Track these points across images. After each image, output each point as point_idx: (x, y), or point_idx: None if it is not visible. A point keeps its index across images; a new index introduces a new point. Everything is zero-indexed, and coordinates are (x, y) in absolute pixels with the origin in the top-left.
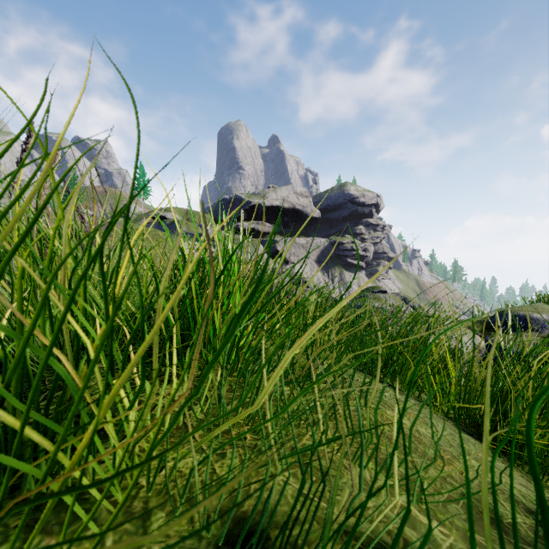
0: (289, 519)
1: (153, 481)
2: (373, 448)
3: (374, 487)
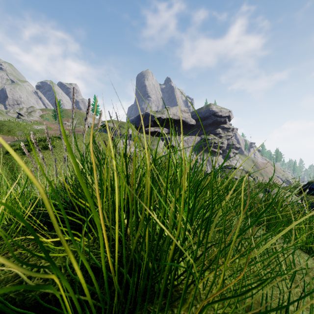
0: (287, 309)
1: (206, 286)
2: (294, 273)
3: (294, 292)
